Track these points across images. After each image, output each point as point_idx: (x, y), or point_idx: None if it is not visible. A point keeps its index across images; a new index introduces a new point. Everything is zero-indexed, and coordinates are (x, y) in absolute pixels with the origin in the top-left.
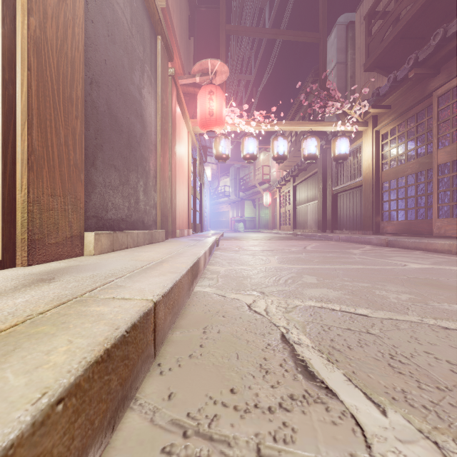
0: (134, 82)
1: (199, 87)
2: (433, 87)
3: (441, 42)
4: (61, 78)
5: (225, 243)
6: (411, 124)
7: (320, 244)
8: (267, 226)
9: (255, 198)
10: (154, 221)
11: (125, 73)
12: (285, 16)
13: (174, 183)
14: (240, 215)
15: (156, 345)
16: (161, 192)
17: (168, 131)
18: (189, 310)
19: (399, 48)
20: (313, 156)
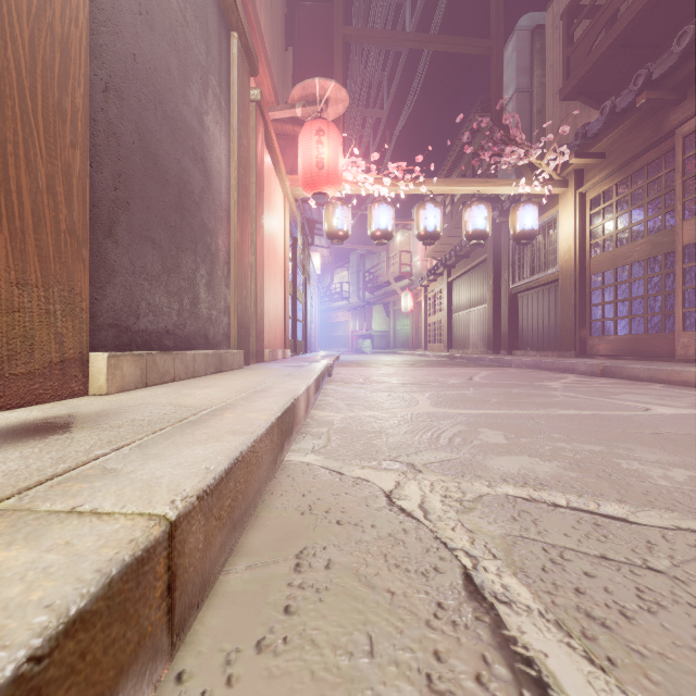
0: (190, 101)
1: (301, 124)
2: (674, 121)
3: (691, 47)
4: (38, 68)
5: (342, 371)
6: (638, 182)
7: (493, 373)
8: (407, 345)
9: (389, 302)
10: (226, 336)
11: (172, 84)
12: (437, 16)
13: (260, 274)
14: (365, 327)
15: (175, 621)
16: (237, 288)
17: (249, 189)
18: (271, 506)
19: (617, 63)
20: (482, 233)
